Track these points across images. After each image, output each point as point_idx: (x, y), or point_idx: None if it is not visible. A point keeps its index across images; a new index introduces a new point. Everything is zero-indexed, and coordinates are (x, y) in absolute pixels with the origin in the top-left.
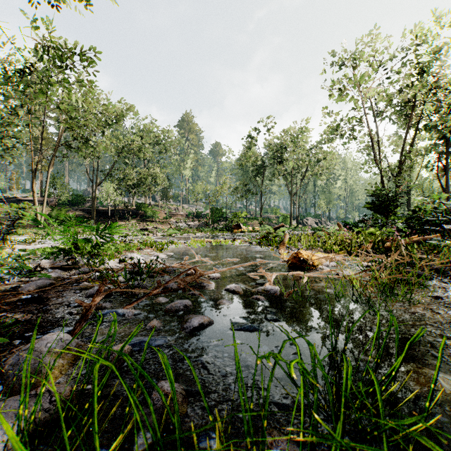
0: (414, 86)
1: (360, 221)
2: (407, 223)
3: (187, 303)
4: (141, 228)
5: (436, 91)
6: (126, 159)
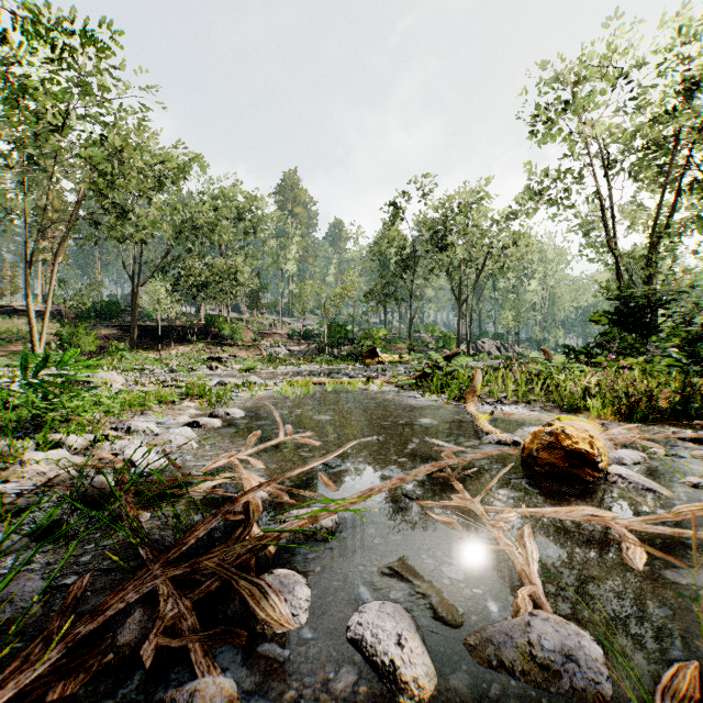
0: (679, 111)
1: (597, 345)
2: (682, 349)
3: None
4: (210, 357)
5: None
6: (188, 242)
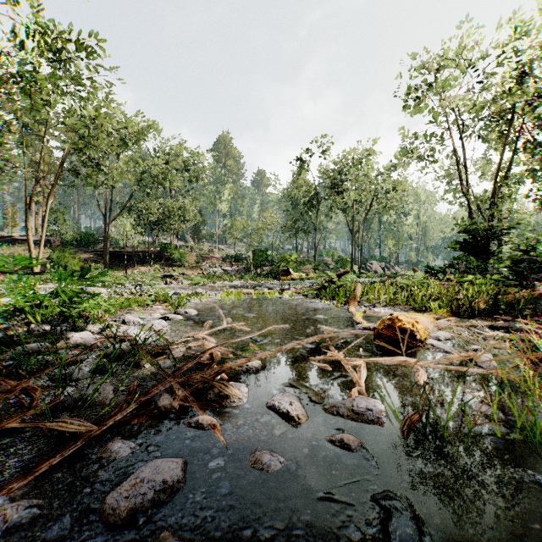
0: (514, 92)
1: (449, 266)
2: (512, 268)
3: (170, 475)
4: (165, 275)
5: (541, 98)
6: (147, 188)
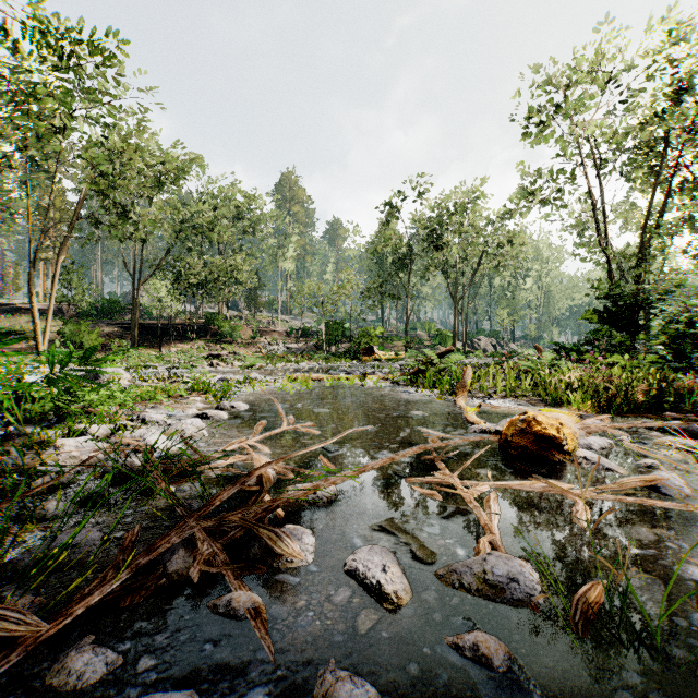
0: (668, 114)
1: (586, 342)
2: (669, 346)
3: None
4: (211, 354)
5: None
6: (188, 242)
